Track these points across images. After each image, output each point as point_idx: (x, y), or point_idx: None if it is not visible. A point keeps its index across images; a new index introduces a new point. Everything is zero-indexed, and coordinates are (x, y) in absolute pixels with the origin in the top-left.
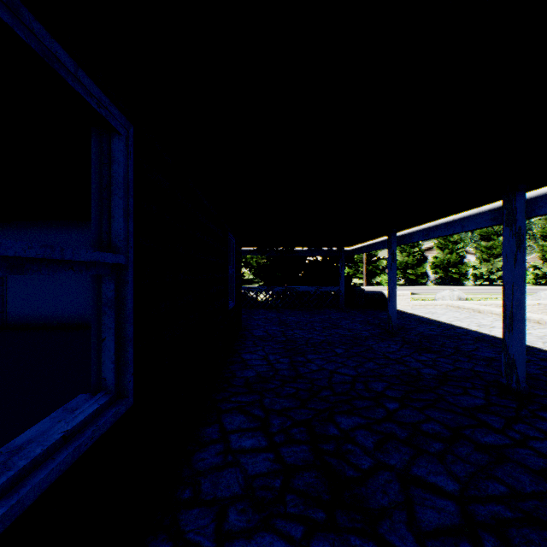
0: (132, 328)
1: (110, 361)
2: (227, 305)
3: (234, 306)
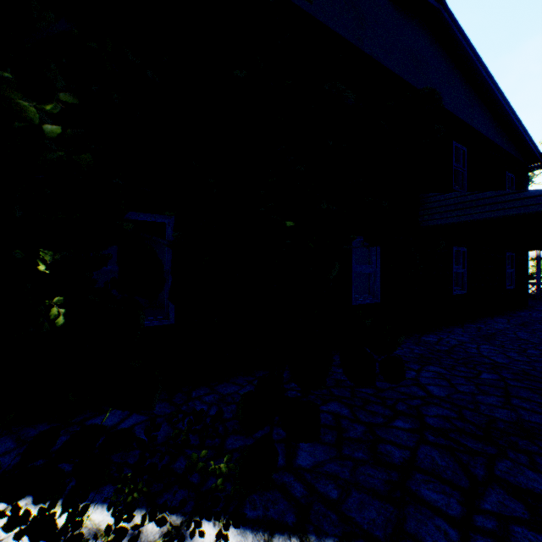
0: (466, 281)
1: (463, 285)
2: (505, 286)
3: (514, 289)
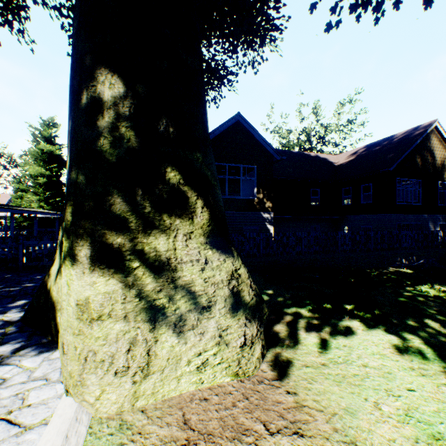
0: None
1: None
2: None
3: None
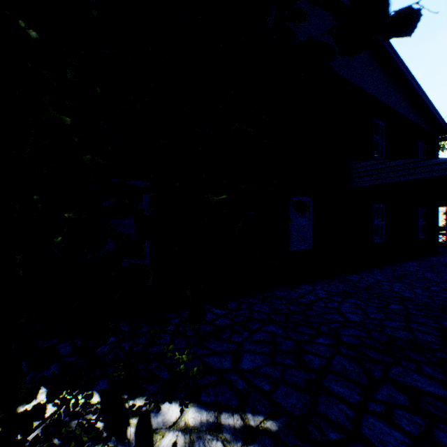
0: (385, 231)
1: (382, 235)
2: (418, 236)
3: (426, 238)
